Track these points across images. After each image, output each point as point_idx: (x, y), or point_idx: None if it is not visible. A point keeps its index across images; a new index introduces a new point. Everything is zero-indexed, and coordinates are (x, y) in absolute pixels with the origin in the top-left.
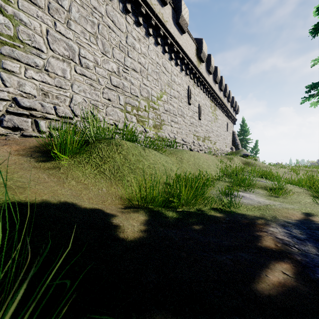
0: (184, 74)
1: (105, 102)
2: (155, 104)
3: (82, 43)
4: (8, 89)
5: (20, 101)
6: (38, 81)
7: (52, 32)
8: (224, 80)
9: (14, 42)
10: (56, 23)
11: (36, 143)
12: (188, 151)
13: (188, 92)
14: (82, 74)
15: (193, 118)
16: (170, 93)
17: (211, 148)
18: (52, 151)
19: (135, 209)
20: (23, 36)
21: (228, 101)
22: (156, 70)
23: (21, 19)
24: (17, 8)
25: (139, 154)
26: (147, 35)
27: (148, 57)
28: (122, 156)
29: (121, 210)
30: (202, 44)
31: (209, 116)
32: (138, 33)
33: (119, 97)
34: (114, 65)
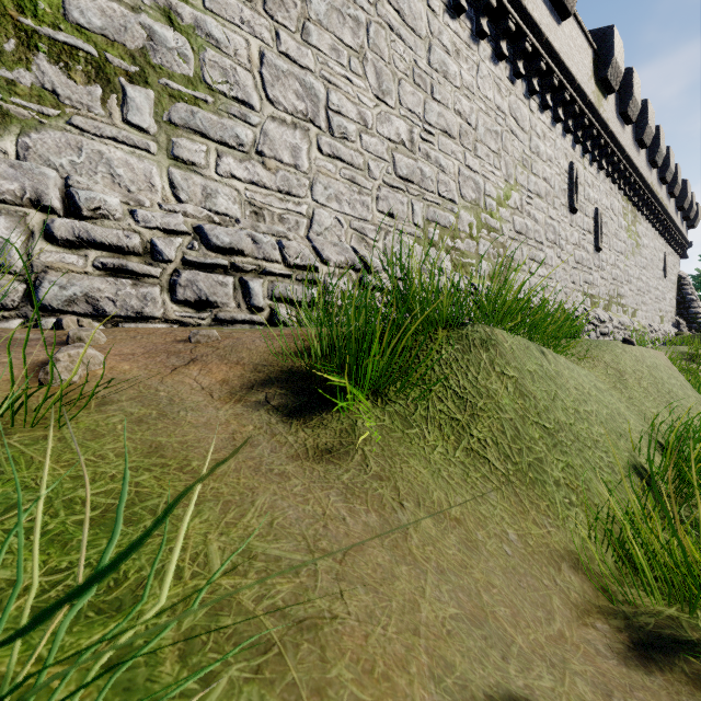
0: (559, 132)
1: (383, 223)
2: (492, 218)
3: (334, 77)
4: (184, 208)
5: (210, 233)
6: (242, 183)
7: (270, 57)
8: (662, 136)
9: (195, 92)
10: (279, 34)
11: (264, 351)
12: (625, 347)
13: (571, 180)
14: (333, 155)
15: (581, 249)
16: (527, 187)
17: (629, 328)
18: (317, 378)
19: (698, 665)
20: (213, 75)
21: (668, 194)
22: (496, 128)
23: (208, 34)
24: (202, 7)
25: (542, 373)
26: (474, 37)
27: (477, 94)
28: (512, 387)
29: (665, 690)
30: (610, 41)
31: (619, 241)
32: (454, 36)
33: (413, 206)
34: (401, 125)
